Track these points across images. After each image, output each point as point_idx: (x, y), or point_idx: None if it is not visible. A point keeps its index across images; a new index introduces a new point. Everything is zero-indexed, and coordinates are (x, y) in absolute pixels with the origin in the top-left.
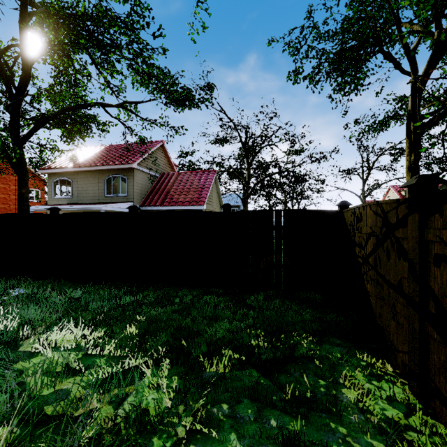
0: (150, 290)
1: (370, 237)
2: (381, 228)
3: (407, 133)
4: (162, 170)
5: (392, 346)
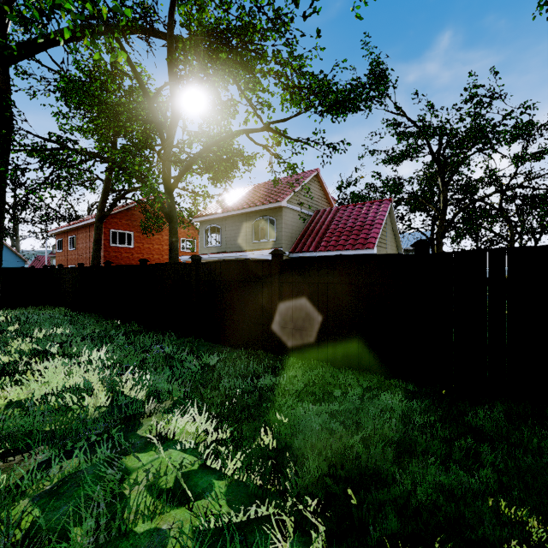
0: (298, 369)
1: None
2: None
3: None
4: (316, 206)
5: None
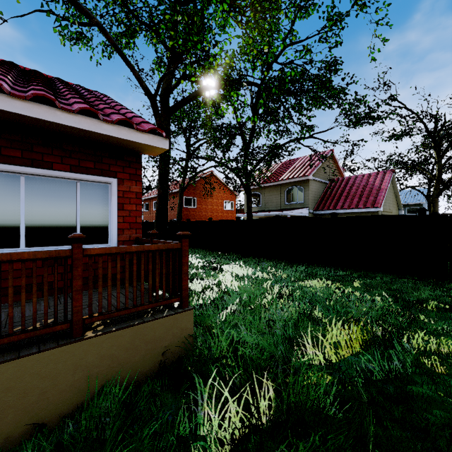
0: (352, 271)
1: None
2: None
3: None
4: (331, 176)
5: None
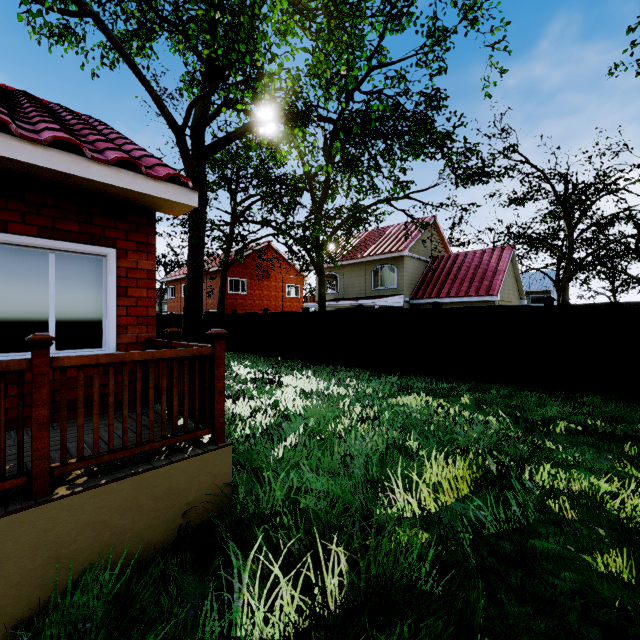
0: (460, 382)
1: None
2: None
3: None
4: (433, 252)
5: None
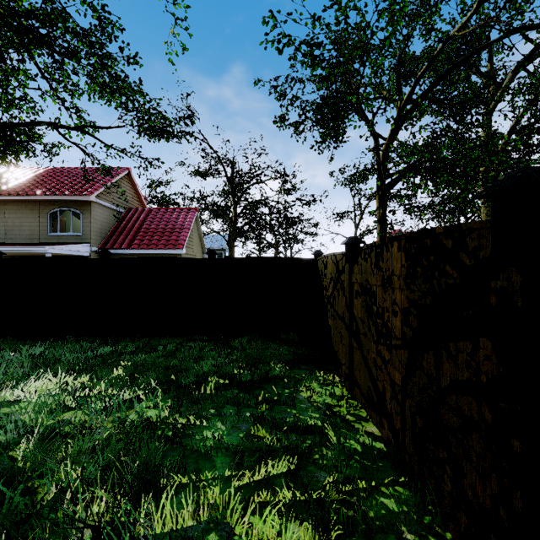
0: (128, 341)
1: (331, 281)
2: (335, 273)
3: (377, 189)
4: (128, 204)
5: (340, 362)
